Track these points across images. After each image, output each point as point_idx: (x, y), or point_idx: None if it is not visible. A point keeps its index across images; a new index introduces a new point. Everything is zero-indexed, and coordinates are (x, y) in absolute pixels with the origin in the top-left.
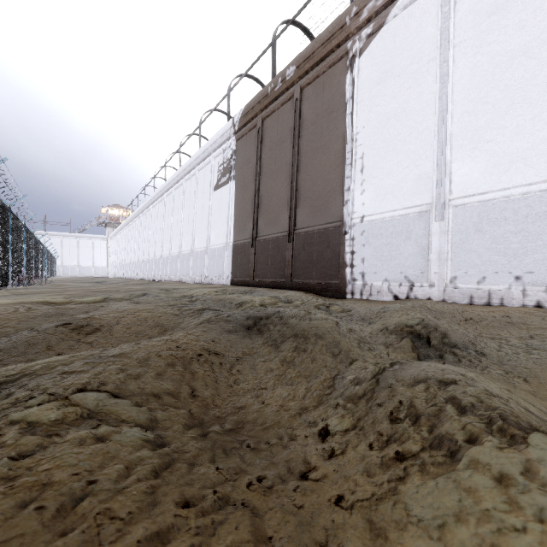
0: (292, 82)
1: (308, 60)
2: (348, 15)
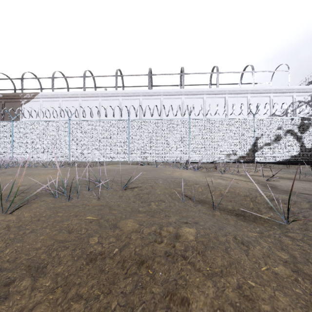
0: (1, 98)
1: (7, 96)
2: (20, 94)
